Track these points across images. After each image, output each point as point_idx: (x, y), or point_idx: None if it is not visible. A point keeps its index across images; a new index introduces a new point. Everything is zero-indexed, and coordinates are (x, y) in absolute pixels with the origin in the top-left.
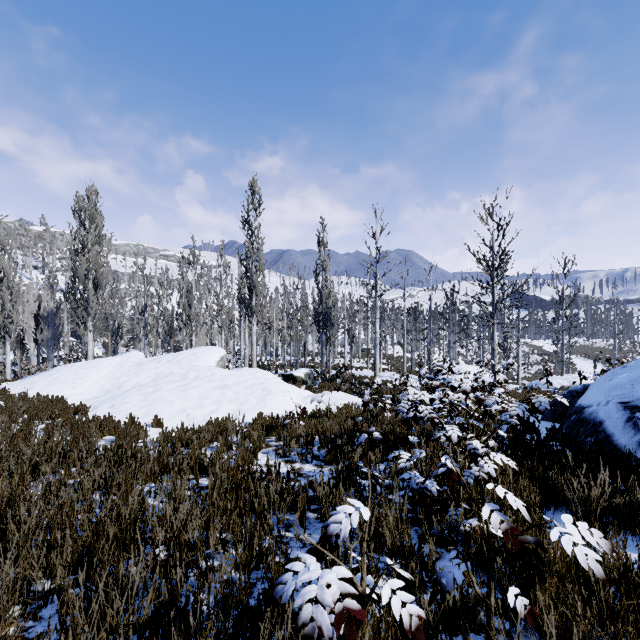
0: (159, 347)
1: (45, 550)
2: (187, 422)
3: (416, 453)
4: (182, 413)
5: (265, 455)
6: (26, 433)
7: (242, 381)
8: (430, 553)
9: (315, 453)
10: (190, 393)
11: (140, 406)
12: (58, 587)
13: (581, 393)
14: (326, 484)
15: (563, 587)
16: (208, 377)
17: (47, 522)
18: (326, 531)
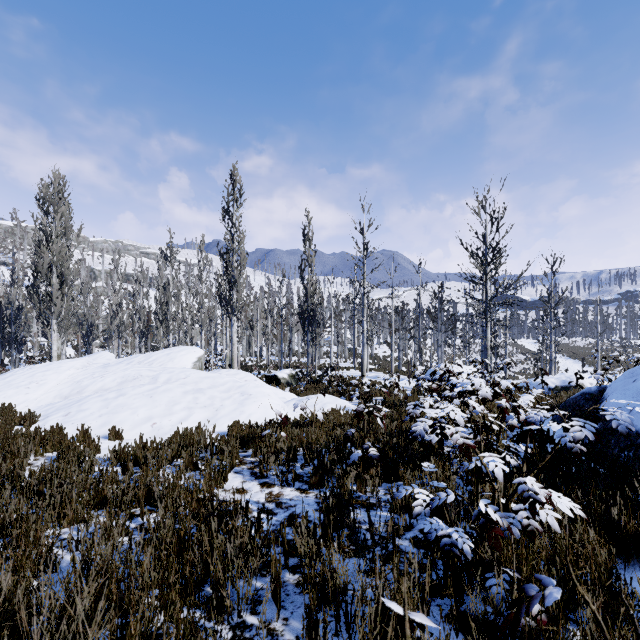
0: (137, 347)
1: None
2: (152, 432)
3: (440, 494)
4: (147, 422)
5: (238, 475)
6: None
7: (219, 384)
8: None
9: (298, 472)
10: (158, 398)
11: (98, 414)
12: None
13: (596, 396)
14: (310, 533)
15: None
16: (181, 380)
17: None
18: None
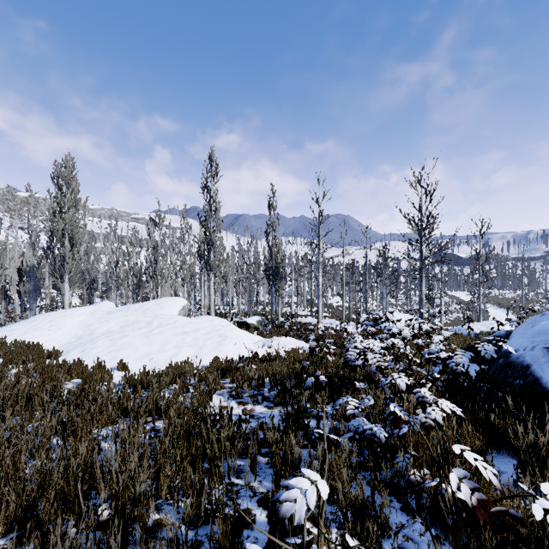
0: (130, 298)
1: None
2: (150, 365)
3: (364, 400)
4: (146, 357)
5: (220, 397)
6: None
7: (201, 328)
8: (382, 506)
9: (266, 394)
10: (153, 339)
11: (108, 351)
12: None
13: (504, 338)
14: (276, 429)
15: None
16: (170, 324)
17: None
18: (278, 512)
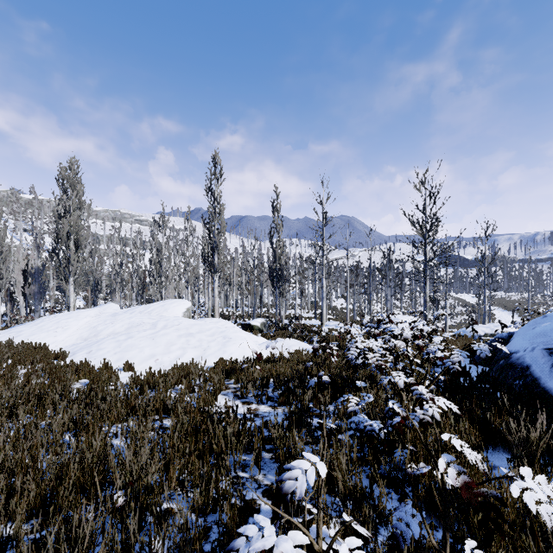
0: (133, 300)
1: (3, 498)
2: (155, 366)
3: (364, 398)
4: (151, 358)
5: (224, 397)
6: (8, 377)
7: (205, 330)
8: (380, 496)
9: (270, 395)
10: (159, 340)
11: (114, 352)
12: (14, 536)
13: (506, 340)
14: (280, 426)
15: (513, 533)
16: (175, 326)
17: (12, 466)
18: (281, 488)
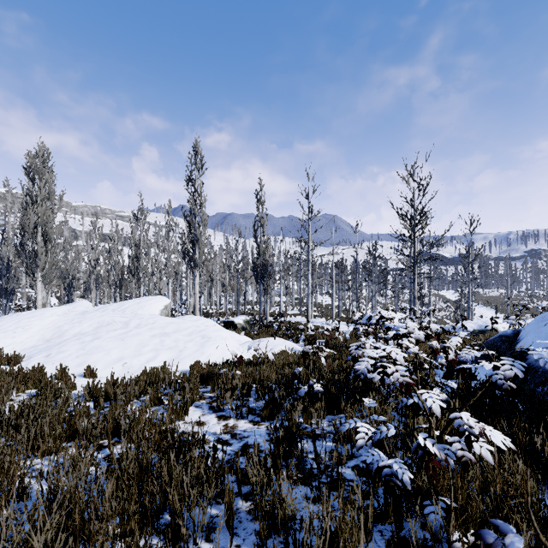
0: (112, 297)
1: None
2: (123, 371)
3: (381, 428)
4: (118, 362)
5: (197, 409)
6: None
7: (182, 328)
8: None
9: (251, 406)
10: (129, 341)
11: (76, 355)
12: None
13: (511, 338)
14: (262, 463)
15: None
16: (149, 325)
17: None
18: None
